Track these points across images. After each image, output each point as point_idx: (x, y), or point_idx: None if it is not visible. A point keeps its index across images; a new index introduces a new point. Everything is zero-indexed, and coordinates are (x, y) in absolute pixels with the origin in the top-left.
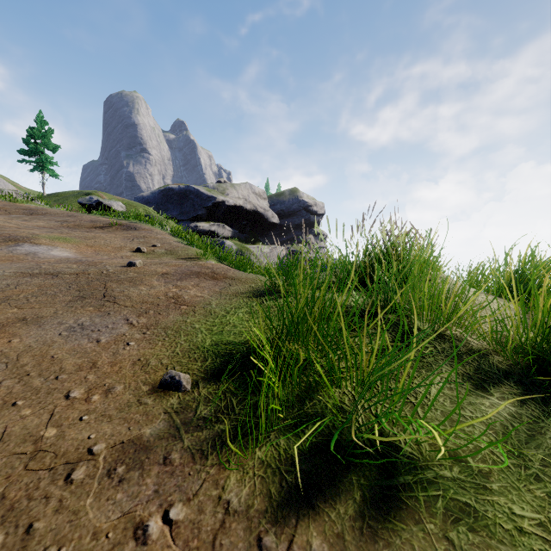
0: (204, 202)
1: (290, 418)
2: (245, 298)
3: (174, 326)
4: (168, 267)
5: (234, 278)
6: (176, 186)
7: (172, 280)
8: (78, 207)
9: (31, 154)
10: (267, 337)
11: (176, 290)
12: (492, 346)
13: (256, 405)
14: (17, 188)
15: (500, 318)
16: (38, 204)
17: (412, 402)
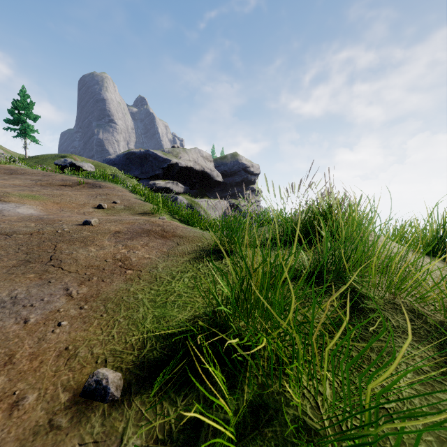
0: (161, 164)
1: (242, 446)
2: (192, 259)
3: (115, 297)
4: (121, 225)
5: (182, 236)
6: (137, 150)
7: (123, 239)
8: (55, 167)
9: (15, 123)
10: (213, 310)
11: (124, 251)
12: (445, 318)
13: (200, 421)
14: (5, 151)
15: (442, 282)
16: (19, 165)
17: (385, 408)
